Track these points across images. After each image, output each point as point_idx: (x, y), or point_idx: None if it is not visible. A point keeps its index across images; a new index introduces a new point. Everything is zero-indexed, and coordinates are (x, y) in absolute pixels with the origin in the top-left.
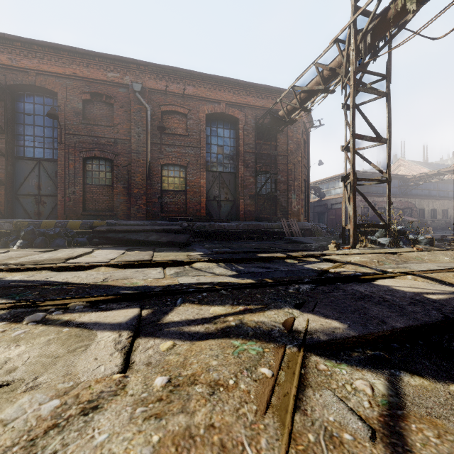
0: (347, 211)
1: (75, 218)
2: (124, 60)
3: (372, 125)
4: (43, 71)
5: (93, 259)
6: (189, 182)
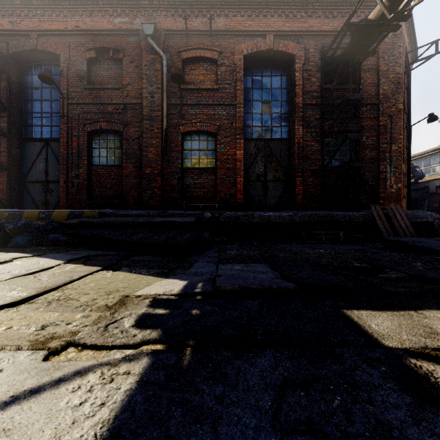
0: None
1: (78, 207)
2: None
3: None
4: (44, 30)
5: None
6: (219, 155)
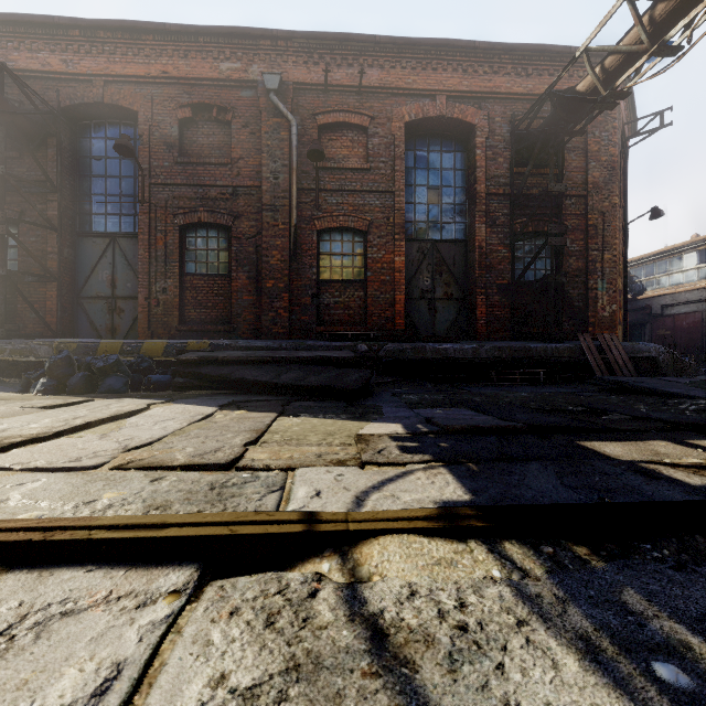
0: (705, 318)
1: (166, 336)
2: (248, 34)
3: None
4: (115, 75)
5: (75, 450)
6: (371, 263)
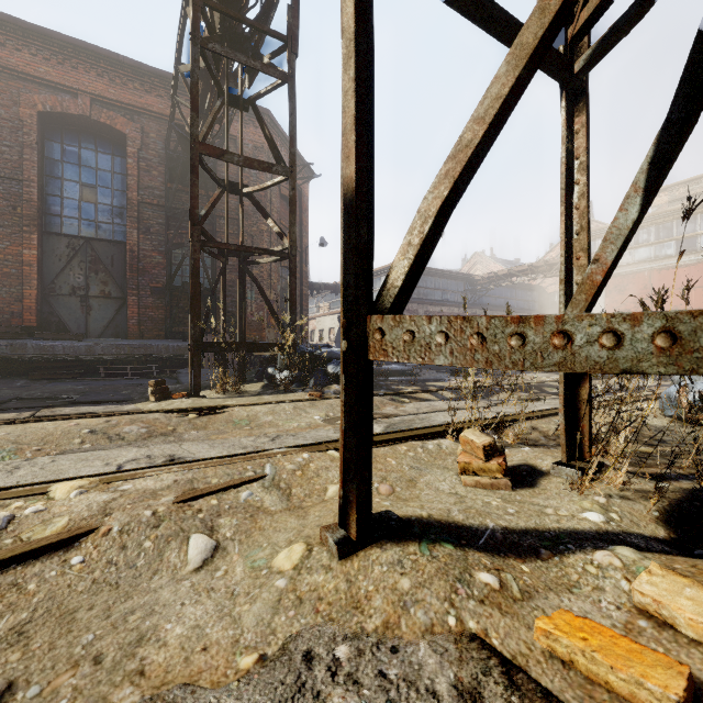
0: None
1: None
2: None
3: (271, 141)
4: None
5: None
6: None
